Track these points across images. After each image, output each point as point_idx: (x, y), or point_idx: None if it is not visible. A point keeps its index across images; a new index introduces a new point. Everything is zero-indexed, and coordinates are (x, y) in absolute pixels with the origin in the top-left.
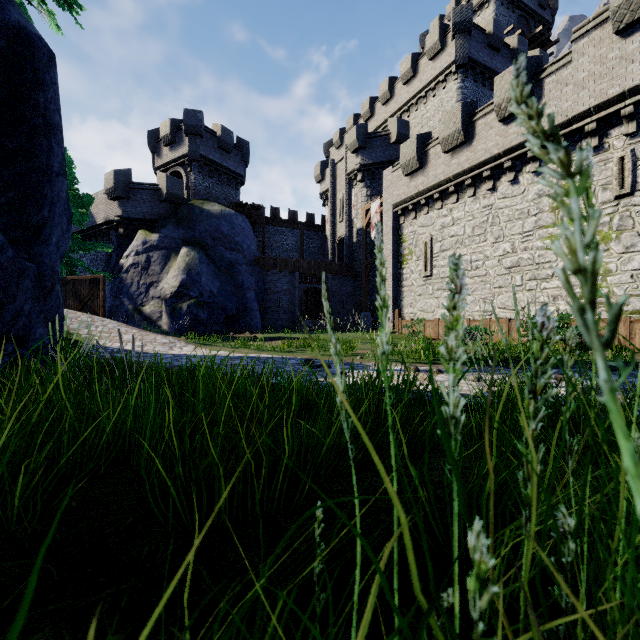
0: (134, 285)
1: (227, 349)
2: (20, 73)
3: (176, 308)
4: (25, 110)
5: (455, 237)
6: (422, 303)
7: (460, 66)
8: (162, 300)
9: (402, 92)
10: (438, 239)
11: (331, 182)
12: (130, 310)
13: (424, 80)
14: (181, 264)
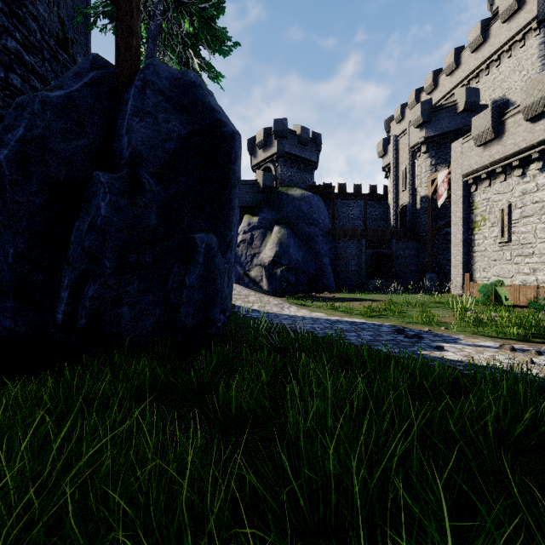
0: (243, 256)
1: (321, 311)
2: (230, 157)
3: (272, 273)
4: (230, 177)
5: (540, 203)
6: (497, 268)
7: (543, 20)
8: (262, 267)
9: (470, 60)
10: (517, 205)
11: (393, 156)
12: (241, 274)
13: (496, 43)
14: (275, 239)
